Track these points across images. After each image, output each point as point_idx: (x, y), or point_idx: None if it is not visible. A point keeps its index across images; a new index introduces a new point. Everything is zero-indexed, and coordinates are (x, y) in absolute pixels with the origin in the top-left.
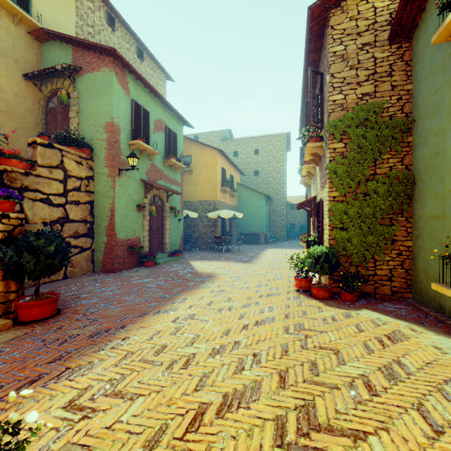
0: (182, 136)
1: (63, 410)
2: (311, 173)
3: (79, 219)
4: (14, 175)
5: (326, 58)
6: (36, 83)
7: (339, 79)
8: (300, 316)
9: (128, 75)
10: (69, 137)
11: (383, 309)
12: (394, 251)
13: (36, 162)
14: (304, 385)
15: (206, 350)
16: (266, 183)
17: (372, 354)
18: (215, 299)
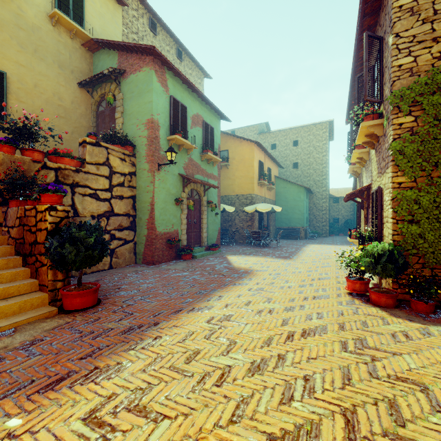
0: (218, 130)
1: (82, 423)
2: (363, 159)
3: (123, 213)
4: (67, 172)
5: (388, 17)
6: (89, 90)
7: (406, 38)
8: (359, 327)
9: (167, 72)
10: (114, 136)
11: None
12: None
13: (86, 160)
14: None
15: (244, 363)
16: (306, 175)
17: None
18: (254, 299)
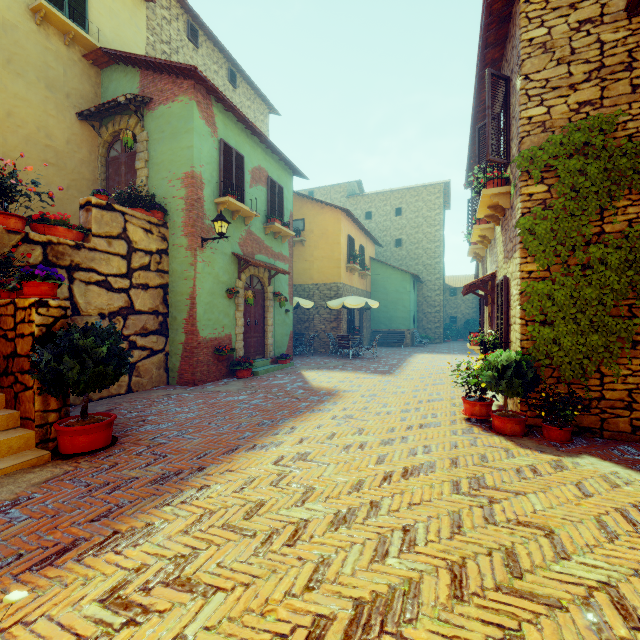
0: (290, 190)
1: (99, 605)
2: (487, 237)
3: (148, 310)
4: (61, 249)
5: (516, 52)
6: (94, 124)
7: (538, 82)
8: (476, 463)
9: (215, 104)
10: (134, 196)
11: (620, 456)
12: (636, 360)
13: (91, 230)
14: (497, 597)
15: (326, 515)
16: (413, 257)
17: (616, 542)
18: (339, 430)
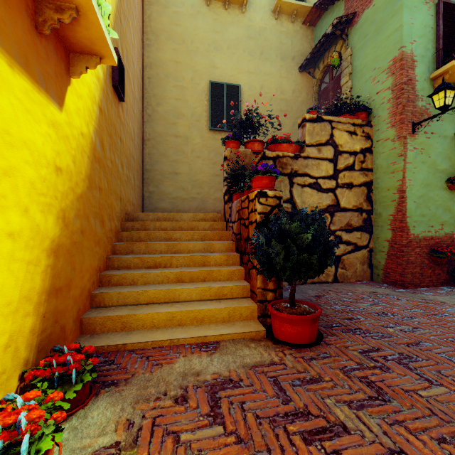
0: None
1: None
2: None
3: (351, 207)
4: (284, 161)
5: None
6: (310, 71)
7: None
8: None
9: None
10: (339, 104)
11: None
12: None
13: (305, 142)
14: None
15: None
16: None
17: None
18: None
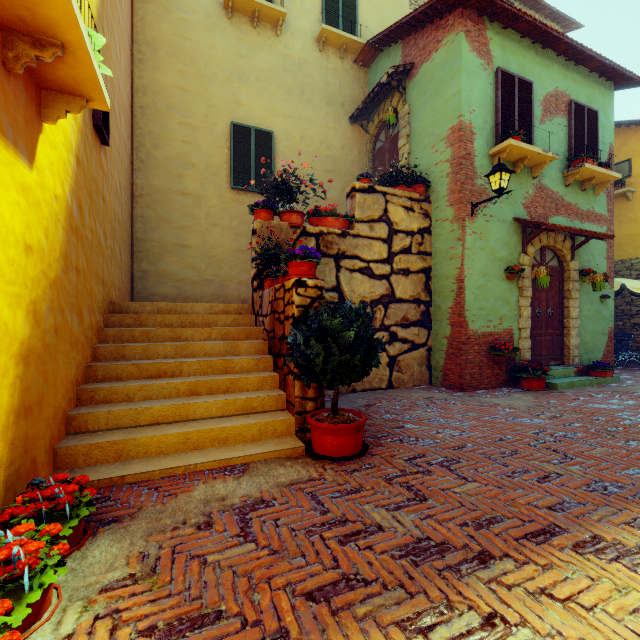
0: (609, 114)
1: None
2: None
3: (408, 298)
4: (330, 239)
5: None
6: (363, 124)
7: None
8: None
9: (489, 27)
10: (395, 173)
11: None
12: None
13: (355, 217)
14: None
15: None
16: None
17: None
18: None
